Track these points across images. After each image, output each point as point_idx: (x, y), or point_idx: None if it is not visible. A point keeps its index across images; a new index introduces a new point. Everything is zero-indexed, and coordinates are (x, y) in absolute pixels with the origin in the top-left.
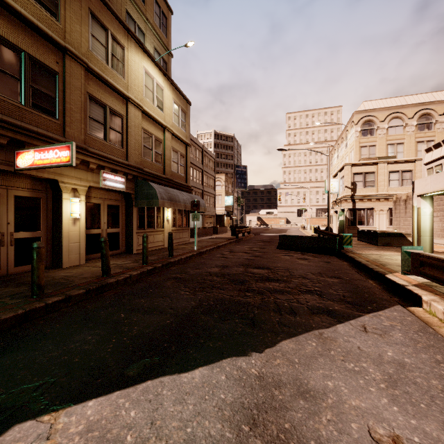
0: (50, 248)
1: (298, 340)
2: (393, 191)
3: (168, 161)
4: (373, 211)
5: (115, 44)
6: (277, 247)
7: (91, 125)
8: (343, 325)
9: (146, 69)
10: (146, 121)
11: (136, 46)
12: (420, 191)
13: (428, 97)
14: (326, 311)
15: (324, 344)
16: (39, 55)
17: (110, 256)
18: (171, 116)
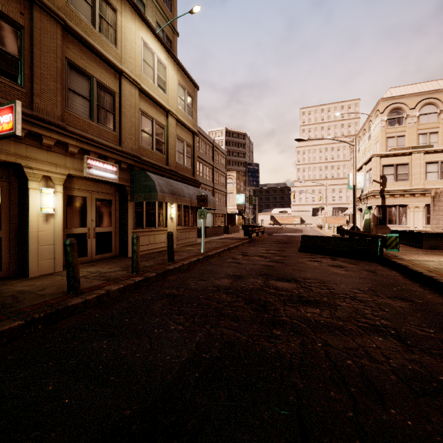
0: (14, 252)
1: None
2: (431, 185)
3: (172, 151)
4: (406, 208)
5: (104, 4)
6: (298, 249)
7: (71, 100)
8: None
9: (145, 41)
10: (145, 102)
11: (132, 12)
12: None
13: None
14: (439, 389)
15: None
16: None
17: (99, 260)
18: (176, 99)
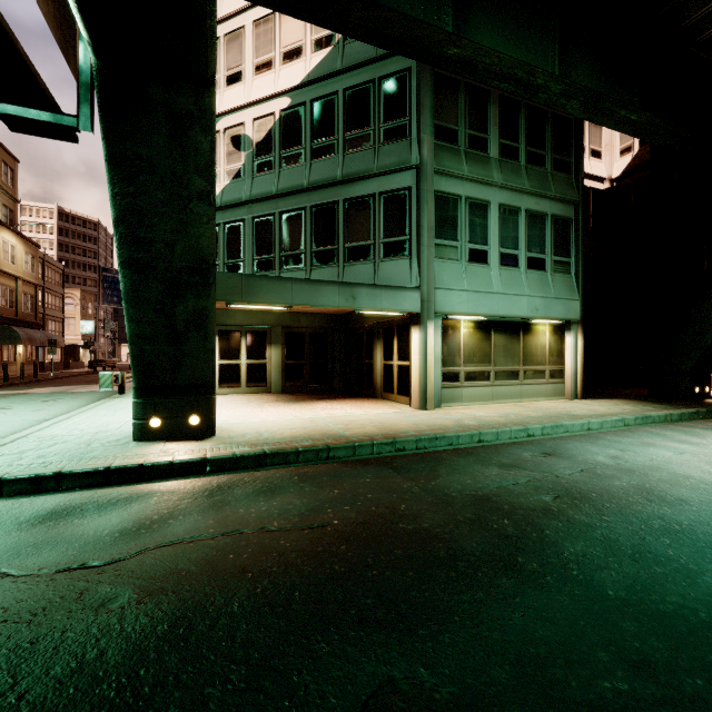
0: None
1: None
2: None
3: (21, 305)
4: None
5: None
6: None
7: None
8: None
9: (4, 238)
10: (3, 277)
11: None
12: None
13: None
14: None
15: None
16: None
17: None
18: (23, 265)
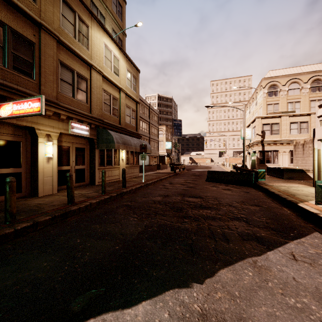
0: (29, 181)
1: (235, 269)
2: (293, 137)
3: (123, 115)
4: (278, 152)
5: (81, 23)
6: (205, 180)
7: (62, 85)
8: (273, 252)
9: (106, 44)
10: (106, 83)
11: (98, 26)
12: (320, 136)
13: (318, 67)
14: (255, 238)
15: (260, 274)
16: (19, 28)
17: (77, 187)
18: (125, 80)
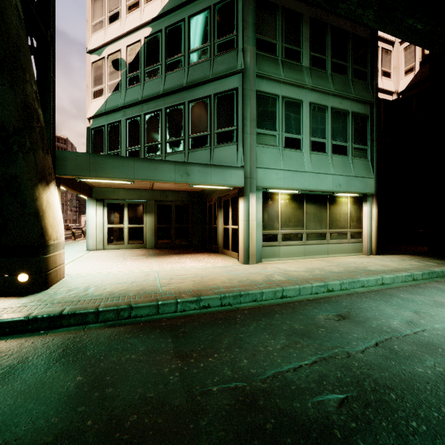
0: None
1: None
2: None
3: None
4: None
5: None
6: None
7: None
8: None
9: None
10: None
11: None
12: None
13: None
14: None
15: None
16: None
17: None
18: None
